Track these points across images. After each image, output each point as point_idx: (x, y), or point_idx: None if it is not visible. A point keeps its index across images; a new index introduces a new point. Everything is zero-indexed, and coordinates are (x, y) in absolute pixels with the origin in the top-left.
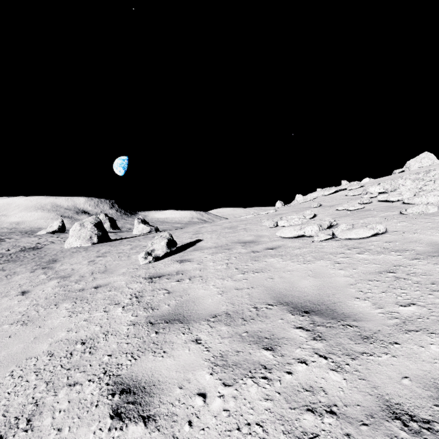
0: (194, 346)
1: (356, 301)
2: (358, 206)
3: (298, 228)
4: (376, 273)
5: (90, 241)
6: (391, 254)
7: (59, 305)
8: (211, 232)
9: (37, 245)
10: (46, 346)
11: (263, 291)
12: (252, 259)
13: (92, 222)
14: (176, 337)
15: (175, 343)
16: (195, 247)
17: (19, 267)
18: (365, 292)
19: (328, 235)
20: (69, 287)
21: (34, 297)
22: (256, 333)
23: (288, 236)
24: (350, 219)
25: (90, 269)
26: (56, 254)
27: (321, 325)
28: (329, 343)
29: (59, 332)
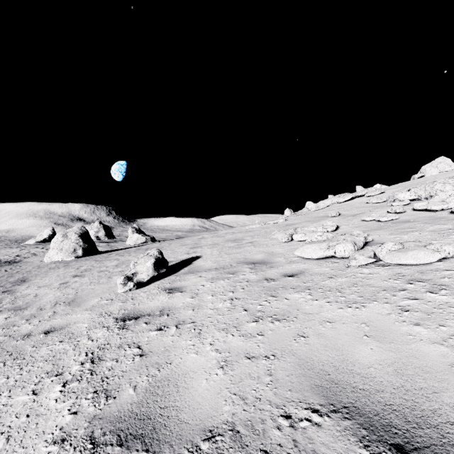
0: None
1: None
2: (391, 216)
3: (324, 247)
4: None
5: (73, 254)
6: None
7: None
8: (212, 246)
9: (15, 258)
10: None
11: (294, 367)
12: (267, 293)
13: (76, 232)
14: None
15: None
16: (191, 267)
17: None
18: None
19: (370, 258)
20: (15, 328)
21: None
22: None
23: (312, 257)
24: (388, 233)
25: (55, 297)
26: (30, 271)
27: None
28: None
29: None
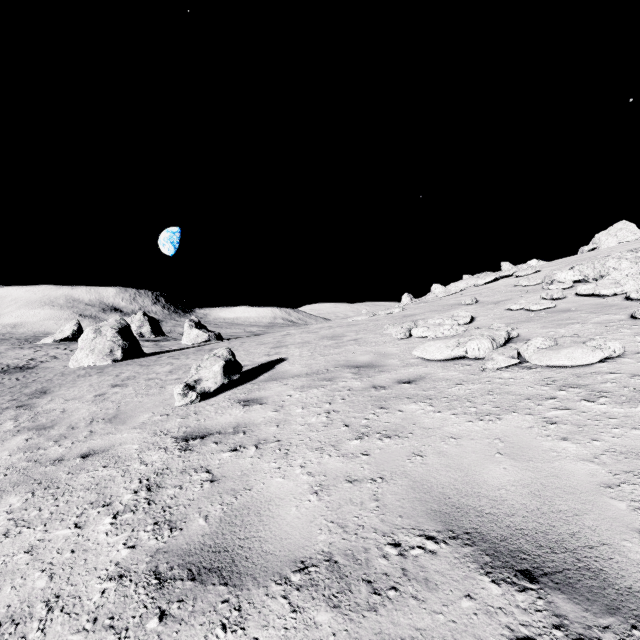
0: None
1: None
2: (546, 303)
3: (452, 344)
4: None
5: (110, 356)
6: None
7: (1, 499)
8: (301, 345)
9: (29, 362)
10: None
11: (406, 490)
12: (375, 404)
13: (114, 327)
14: None
15: None
16: (273, 372)
17: None
18: None
19: (512, 358)
20: (40, 451)
21: None
22: None
23: (436, 357)
24: (539, 326)
25: (91, 413)
26: (51, 380)
27: (587, 638)
28: None
29: None
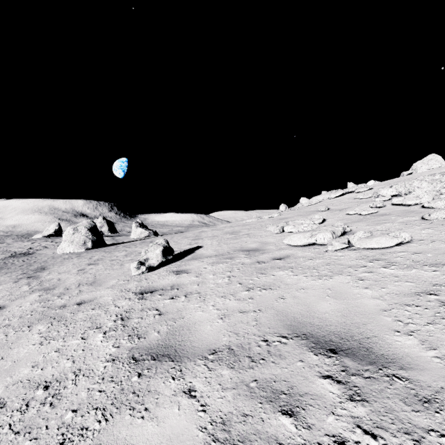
0: (186, 401)
1: (396, 336)
2: (371, 210)
3: (308, 235)
4: (412, 294)
5: (84, 246)
6: (424, 268)
7: (32, 327)
8: (212, 238)
9: (29, 250)
10: (1, 390)
11: (273, 315)
12: (258, 272)
13: (86, 226)
14: (163, 385)
15: (162, 394)
16: (194, 255)
17: (4, 275)
18: (405, 322)
19: (343, 244)
20: (50, 302)
21: (8, 315)
22: (269, 384)
23: (297, 244)
24: (365, 224)
25: (77, 280)
26: (46, 261)
27: (356, 374)
28: (374, 409)
29: (22, 367)
